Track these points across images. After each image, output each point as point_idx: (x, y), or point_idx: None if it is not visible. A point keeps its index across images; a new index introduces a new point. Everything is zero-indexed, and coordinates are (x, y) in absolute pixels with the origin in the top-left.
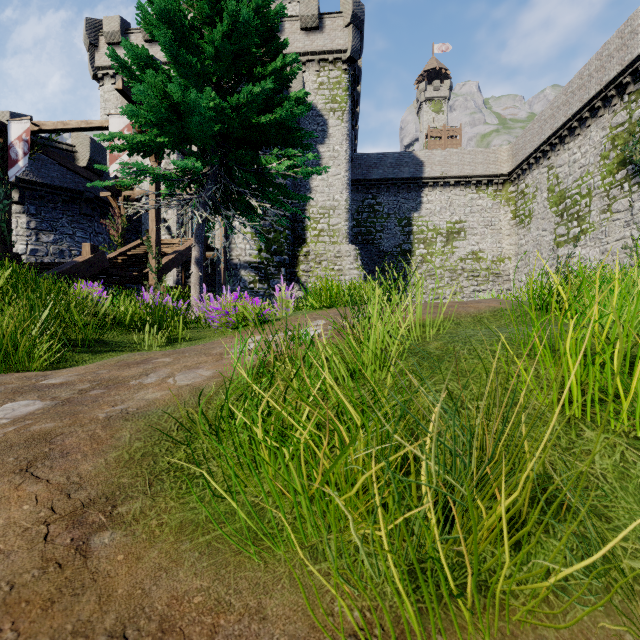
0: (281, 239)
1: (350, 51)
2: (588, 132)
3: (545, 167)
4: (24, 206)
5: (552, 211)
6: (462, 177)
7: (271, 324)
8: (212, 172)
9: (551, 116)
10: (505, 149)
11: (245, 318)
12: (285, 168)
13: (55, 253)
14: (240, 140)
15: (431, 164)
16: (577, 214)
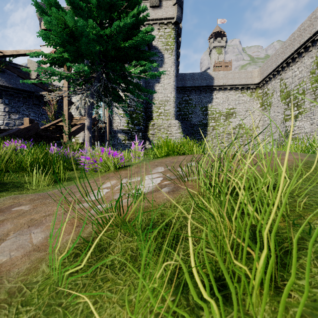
0: (139, 117)
1: (176, 18)
2: (303, 60)
3: (278, 79)
4: (2, 99)
5: (282, 102)
6: (234, 85)
7: (125, 169)
8: (97, 76)
9: (282, 52)
10: (256, 70)
11: (107, 165)
12: (139, 71)
13: (19, 124)
14: (114, 58)
15: (218, 78)
16: (297, 104)
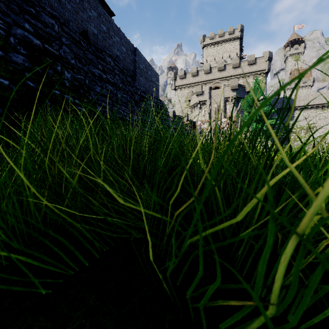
0: None
1: (267, 70)
2: None
3: None
4: None
5: None
6: (314, 105)
7: None
8: None
9: None
10: None
11: None
12: None
13: None
14: None
15: (299, 101)
16: None
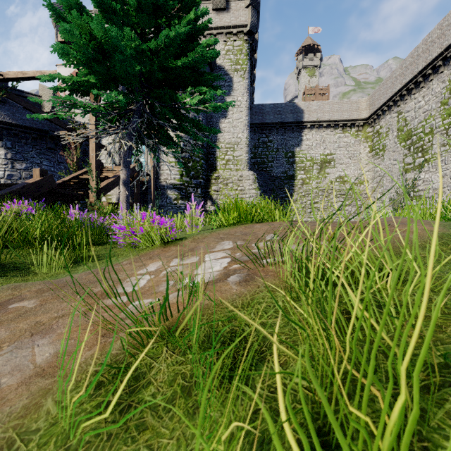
0: (198, 167)
1: (249, 26)
2: (430, 85)
3: (395, 113)
4: (2, 142)
5: (401, 145)
6: (332, 121)
7: (177, 244)
8: (137, 108)
9: (401, 74)
10: (364, 100)
11: (151, 238)
12: (197, 102)
13: (26, 177)
14: (161, 82)
15: (309, 111)
16: (421, 147)
